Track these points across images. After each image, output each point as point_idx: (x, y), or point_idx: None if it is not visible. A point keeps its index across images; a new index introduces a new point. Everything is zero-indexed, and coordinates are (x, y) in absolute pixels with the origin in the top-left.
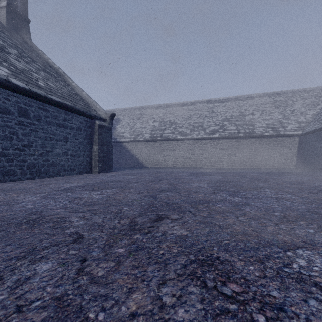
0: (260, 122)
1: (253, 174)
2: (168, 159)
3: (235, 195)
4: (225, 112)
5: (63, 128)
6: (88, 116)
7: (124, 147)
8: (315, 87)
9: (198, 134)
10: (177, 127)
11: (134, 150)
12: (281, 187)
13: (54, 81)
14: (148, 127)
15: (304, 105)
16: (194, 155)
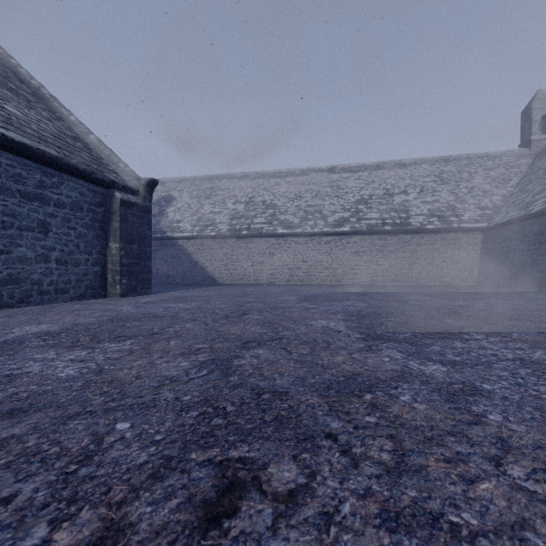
0: (418, 206)
1: (419, 298)
2: (262, 270)
3: (422, 357)
4: (359, 189)
5: (36, 202)
6: (99, 183)
7: (180, 248)
8: (503, 152)
9: (315, 226)
10: (278, 212)
11: (198, 253)
12: (499, 329)
13: (24, 106)
14: (225, 211)
15: (487, 180)
16: (307, 262)
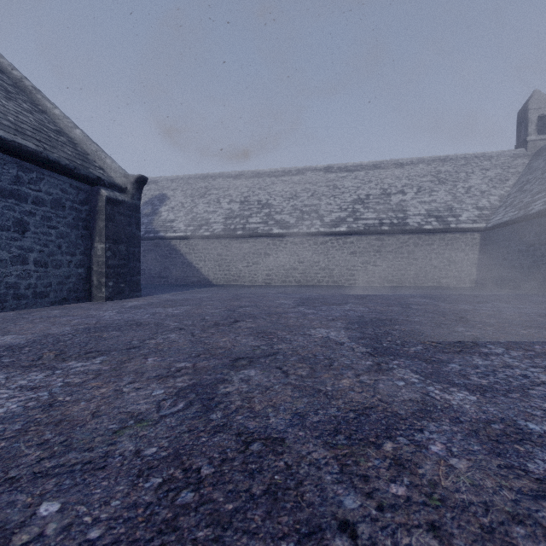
0: (416, 206)
1: (421, 301)
2: (257, 271)
3: (443, 379)
4: (356, 189)
5: (12, 199)
6: (83, 179)
7: (174, 248)
8: (499, 152)
9: (311, 226)
10: (273, 212)
11: (192, 253)
12: (517, 340)
13: (1, 97)
14: (220, 211)
15: (485, 181)
16: (303, 263)
